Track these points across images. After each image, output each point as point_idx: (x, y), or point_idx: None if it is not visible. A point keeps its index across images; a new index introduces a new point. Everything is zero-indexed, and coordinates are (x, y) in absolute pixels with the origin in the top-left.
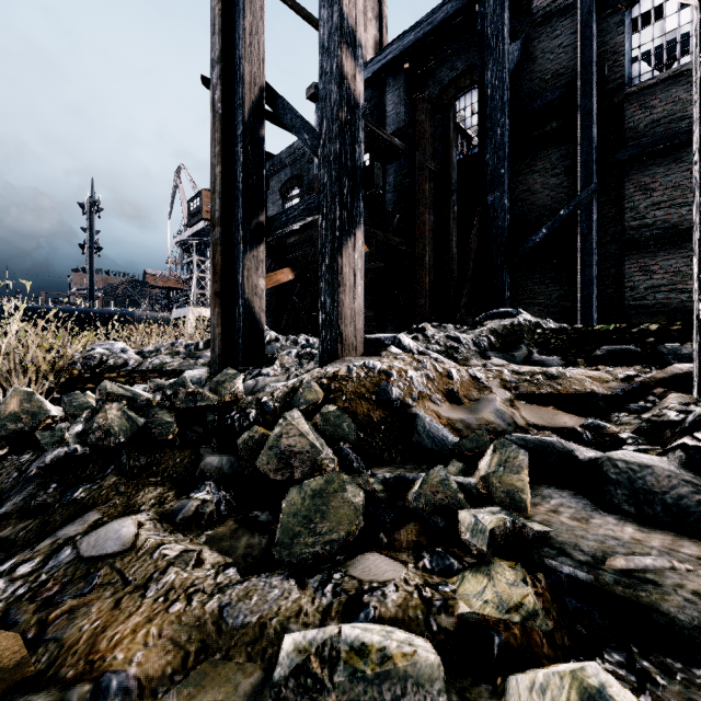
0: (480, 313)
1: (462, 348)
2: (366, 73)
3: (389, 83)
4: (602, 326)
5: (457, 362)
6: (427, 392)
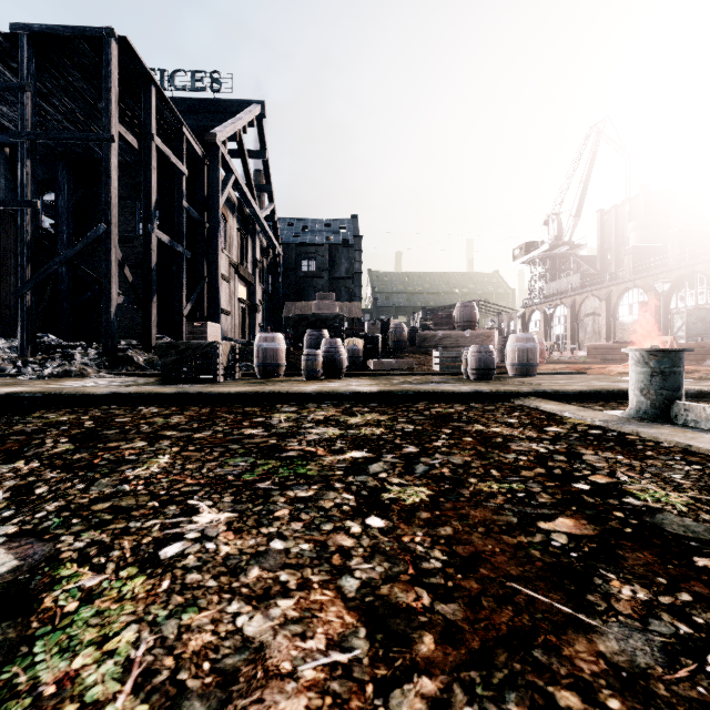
0: (56, 331)
1: (0, 350)
2: None
3: None
4: (62, 344)
5: None
6: None
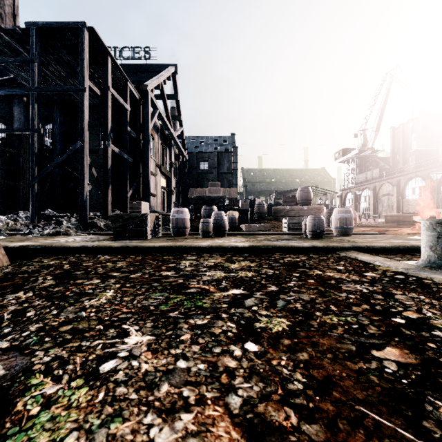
0: (53, 207)
1: (20, 219)
2: (1, 92)
3: (15, 102)
4: (56, 215)
5: (16, 221)
6: (2, 225)
